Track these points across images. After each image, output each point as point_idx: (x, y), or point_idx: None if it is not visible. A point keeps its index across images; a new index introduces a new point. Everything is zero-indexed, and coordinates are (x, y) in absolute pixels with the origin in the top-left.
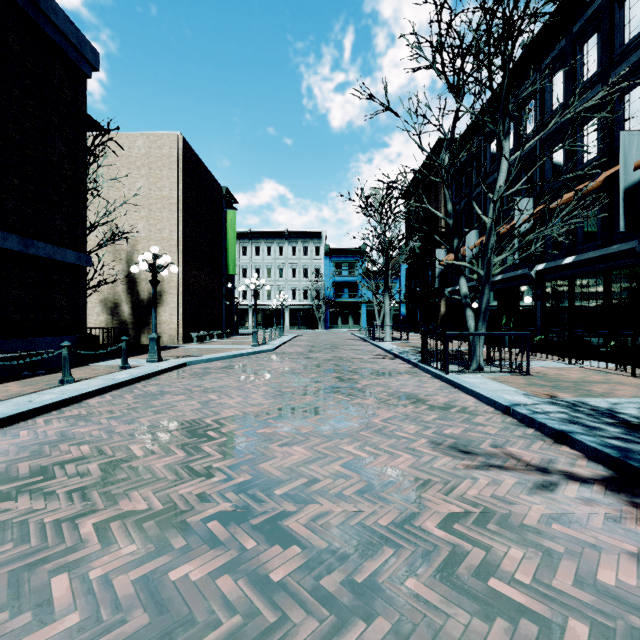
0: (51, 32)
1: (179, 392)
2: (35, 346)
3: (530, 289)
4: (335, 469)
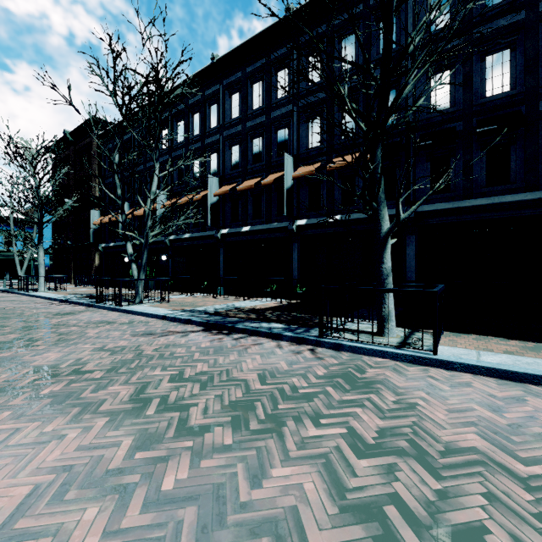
0: None
1: None
2: None
3: (165, 251)
4: (87, 353)
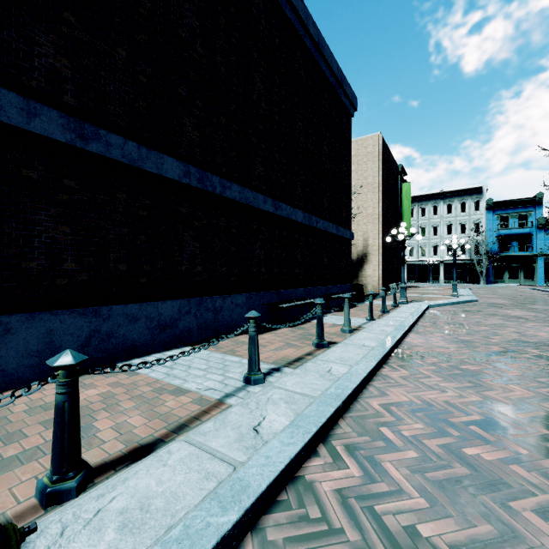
0: (343, 98)
1: (474, 324)
2: (339, 290)
3: None
4: None
